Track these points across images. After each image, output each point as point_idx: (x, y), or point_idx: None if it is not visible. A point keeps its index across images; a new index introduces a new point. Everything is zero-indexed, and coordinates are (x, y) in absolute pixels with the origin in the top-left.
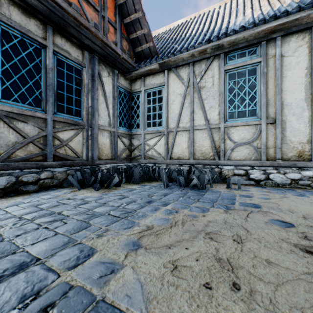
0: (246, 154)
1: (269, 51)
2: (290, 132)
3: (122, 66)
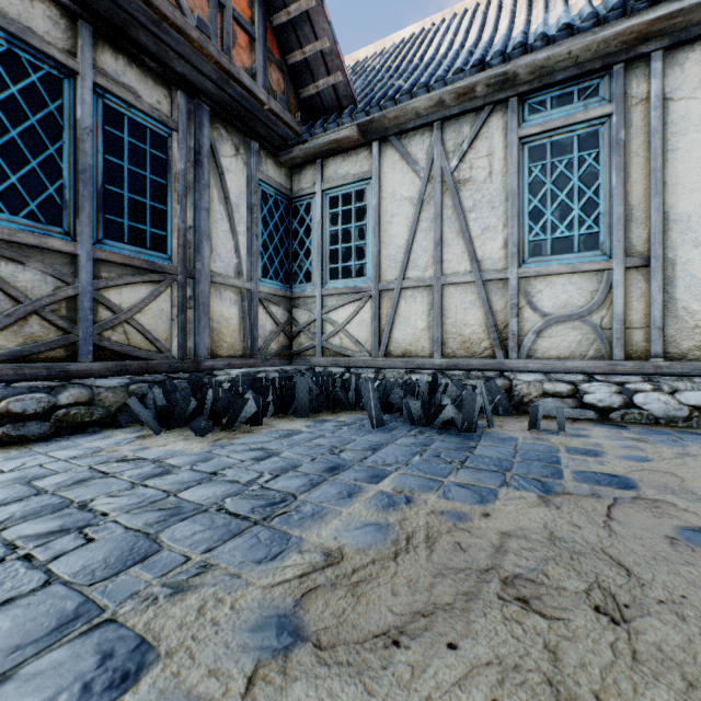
0: (574, 345)
1: (631, 87)
2: (686, 288)
3: (269, 131)
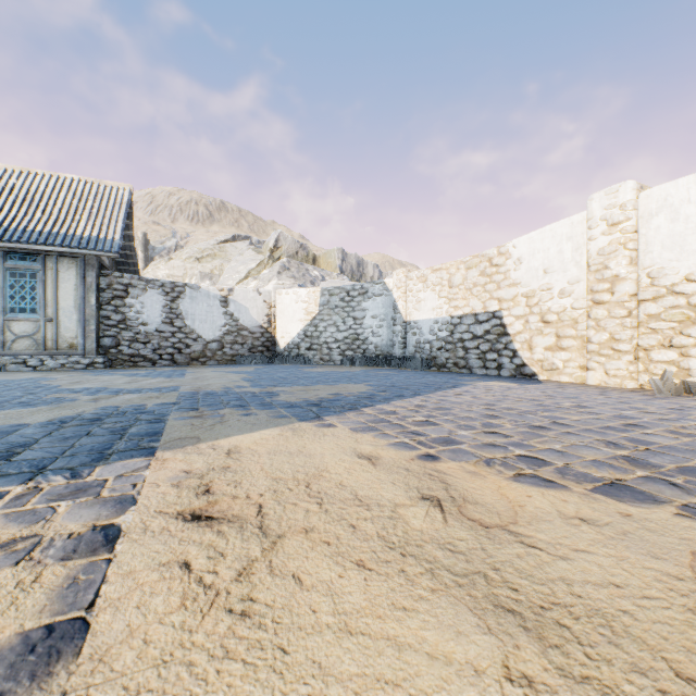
0: (28, 346)
1: (48, 263)
2: (65, 329)
3: None
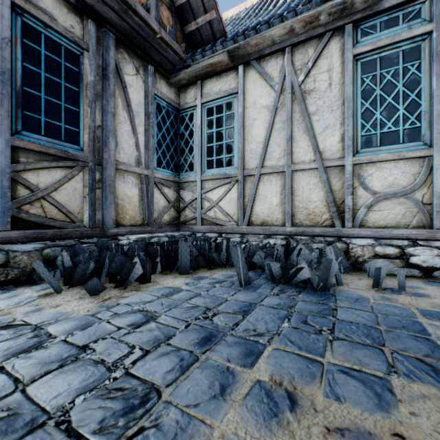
0: (399, 216)
1: None
2: None
3: (162, 57)
